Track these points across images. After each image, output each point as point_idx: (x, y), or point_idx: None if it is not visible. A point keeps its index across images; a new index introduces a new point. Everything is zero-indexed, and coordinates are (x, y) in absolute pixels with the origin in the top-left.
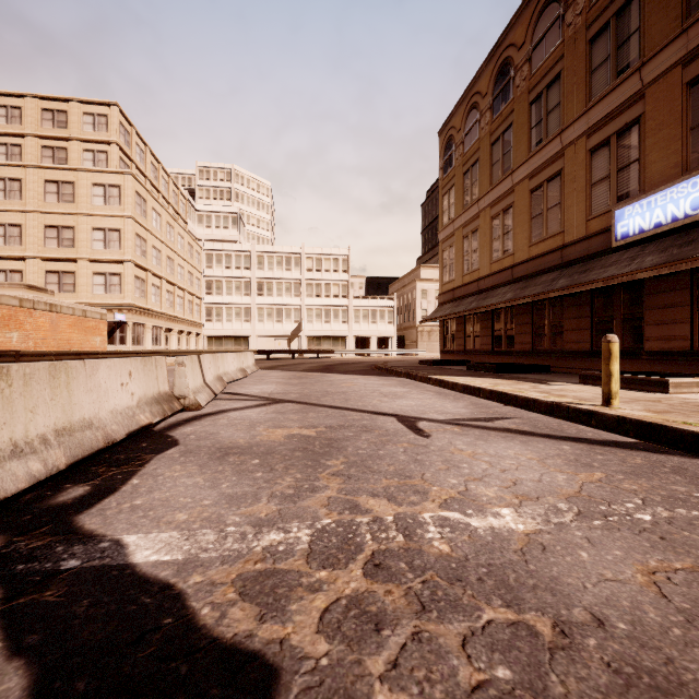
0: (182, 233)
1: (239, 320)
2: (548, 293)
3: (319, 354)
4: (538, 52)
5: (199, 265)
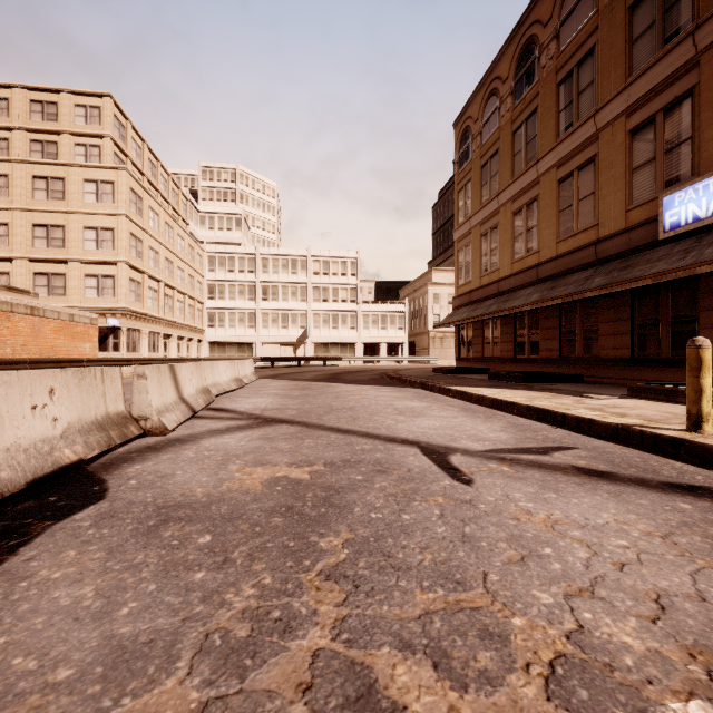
0: (183, 234)
1: (243, 326)
2: (583, 292)
3: (326, 361)
4: (568, 27)
5: (200, 269)
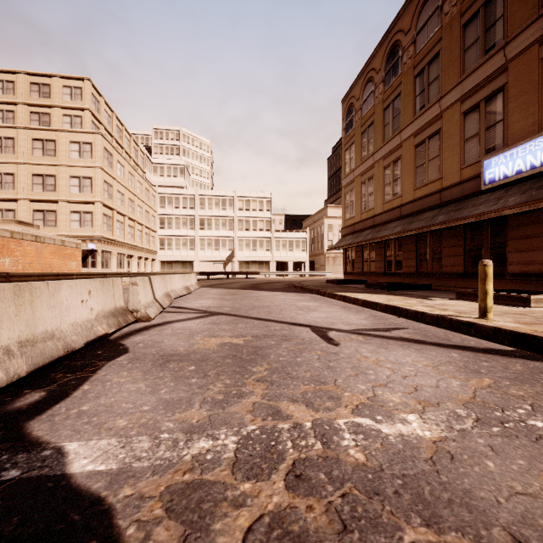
0: (141, 180)
1: (186, 248)
2: (430, 226)
3: (248, 275)
4: (422, 36)
5: (154, 206)
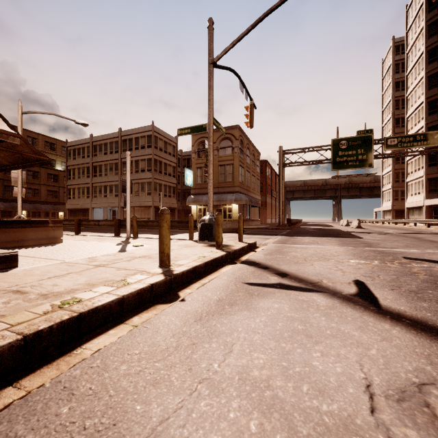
0: None
1: None
2: None
3: None
4: None
5: None
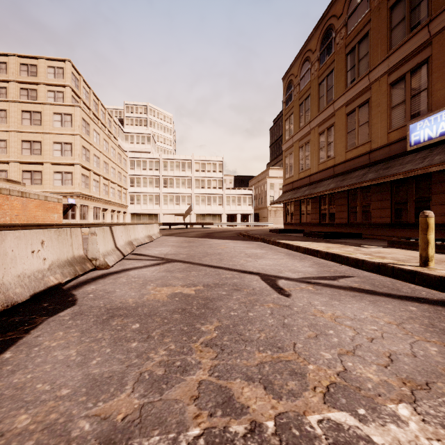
0: (114, 146)
1: (152, 203)
2: (361, 183)
3: (203, 225)
4: (352, 19)
5: (125, 168)
